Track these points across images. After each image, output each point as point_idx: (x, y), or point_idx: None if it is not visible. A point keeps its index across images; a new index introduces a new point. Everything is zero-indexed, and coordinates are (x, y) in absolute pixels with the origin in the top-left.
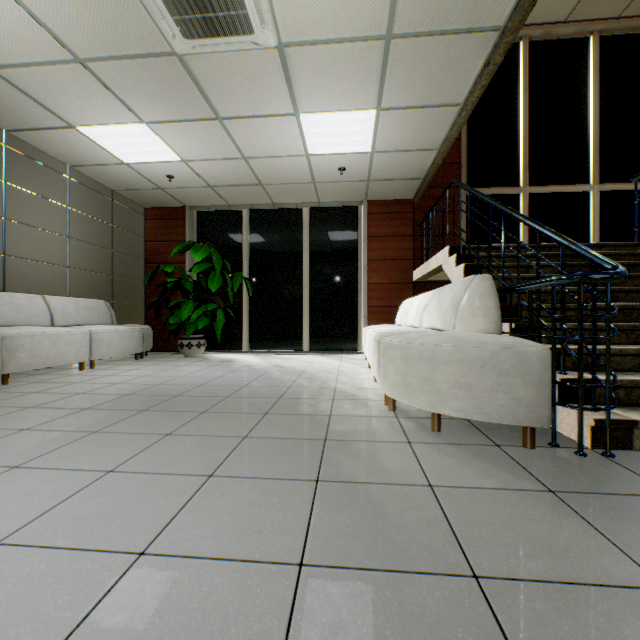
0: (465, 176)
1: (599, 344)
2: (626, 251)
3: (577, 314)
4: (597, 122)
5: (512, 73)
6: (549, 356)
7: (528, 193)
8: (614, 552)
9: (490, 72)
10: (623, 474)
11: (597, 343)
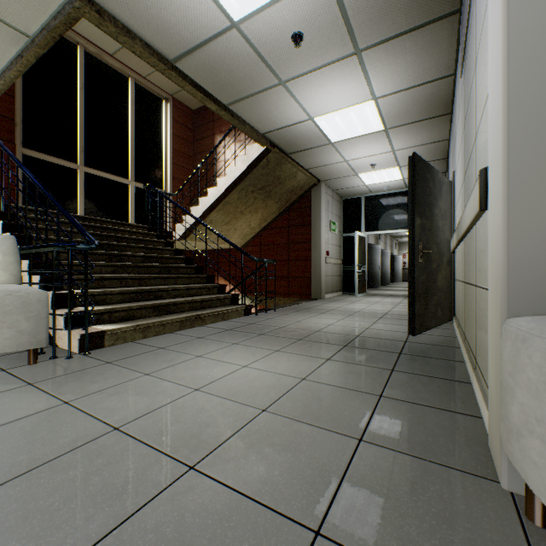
0: (22, 135)
1: (105, 288)
2: (137, 230)
3: (68, 269)
4: (134, 139)
5: (71, 67)
6: (48, 297)
7: (85, 171)
8: (50, 399)
9: (26, 64)
10: (88, 361)
11: (104, 288)
